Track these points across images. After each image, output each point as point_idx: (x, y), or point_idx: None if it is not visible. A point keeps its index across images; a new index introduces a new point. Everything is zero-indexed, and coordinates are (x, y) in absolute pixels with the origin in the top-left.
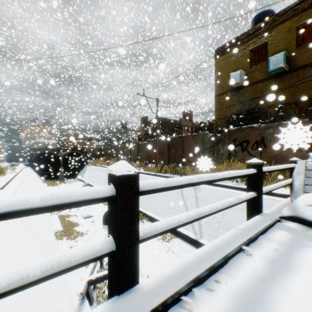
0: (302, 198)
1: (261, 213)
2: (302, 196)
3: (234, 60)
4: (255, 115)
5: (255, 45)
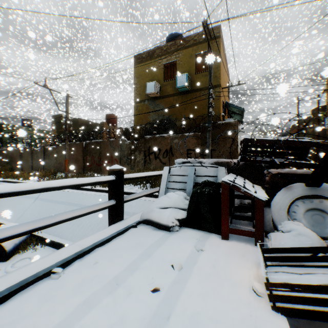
0: (156, 201)
1: (120, 221)
2: (158, 199)
3: (151, 70)
4: (168, 126)
5: (168, 61)
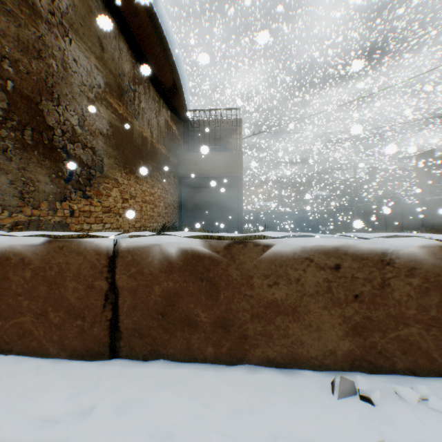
0: None
1: None
2: None
3: None
4: None
5: None
